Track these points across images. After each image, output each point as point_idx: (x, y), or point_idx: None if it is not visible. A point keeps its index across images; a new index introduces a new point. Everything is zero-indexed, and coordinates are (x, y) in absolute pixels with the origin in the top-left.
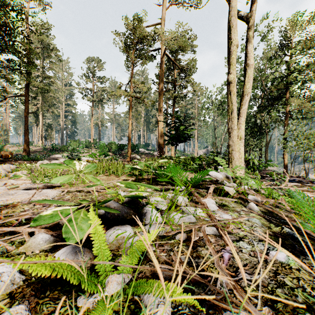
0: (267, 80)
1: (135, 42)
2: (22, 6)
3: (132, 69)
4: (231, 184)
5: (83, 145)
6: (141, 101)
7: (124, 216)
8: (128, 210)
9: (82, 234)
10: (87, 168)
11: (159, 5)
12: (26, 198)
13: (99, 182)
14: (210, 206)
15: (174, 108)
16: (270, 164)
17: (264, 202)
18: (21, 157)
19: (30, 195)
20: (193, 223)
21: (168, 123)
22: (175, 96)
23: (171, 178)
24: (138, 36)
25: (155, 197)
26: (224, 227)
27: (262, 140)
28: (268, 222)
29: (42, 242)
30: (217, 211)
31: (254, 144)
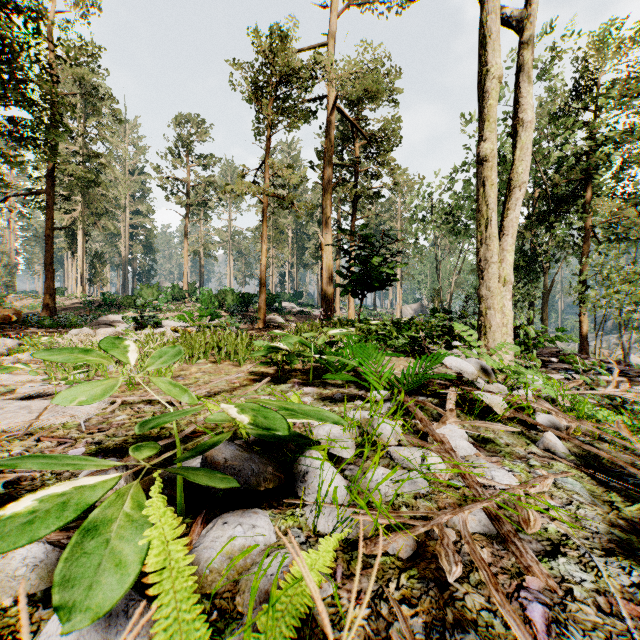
0: (547, 162)
1: (275, 82)
2: (41, 7)
3: (267, 137)
4: (494, 387)
5: (167, 296)
6: (287, 205)
7: (251, 484)
8: (261, 467)
9: (118, 586)
10: (157, 357)
11: (324, 7)
12: (22, 421)
13: (186, 396)
14: (458, 447)
15: (355, 219)
16: (562, 337)
17: (572, 428)
18: (38, 320)
19: (35, 414)
20: (424, 498)
21: (344, 249)
22: (358, 194)
23: (353, 370)
24: (280, 70)
25: (325, 425)
26: (502, 507)
27: (535, 284)
28: (602, 486)
29: (25, 570)
30: (475, 460)
31: (520, 293)
